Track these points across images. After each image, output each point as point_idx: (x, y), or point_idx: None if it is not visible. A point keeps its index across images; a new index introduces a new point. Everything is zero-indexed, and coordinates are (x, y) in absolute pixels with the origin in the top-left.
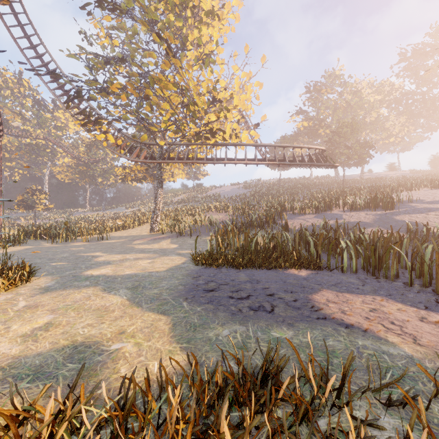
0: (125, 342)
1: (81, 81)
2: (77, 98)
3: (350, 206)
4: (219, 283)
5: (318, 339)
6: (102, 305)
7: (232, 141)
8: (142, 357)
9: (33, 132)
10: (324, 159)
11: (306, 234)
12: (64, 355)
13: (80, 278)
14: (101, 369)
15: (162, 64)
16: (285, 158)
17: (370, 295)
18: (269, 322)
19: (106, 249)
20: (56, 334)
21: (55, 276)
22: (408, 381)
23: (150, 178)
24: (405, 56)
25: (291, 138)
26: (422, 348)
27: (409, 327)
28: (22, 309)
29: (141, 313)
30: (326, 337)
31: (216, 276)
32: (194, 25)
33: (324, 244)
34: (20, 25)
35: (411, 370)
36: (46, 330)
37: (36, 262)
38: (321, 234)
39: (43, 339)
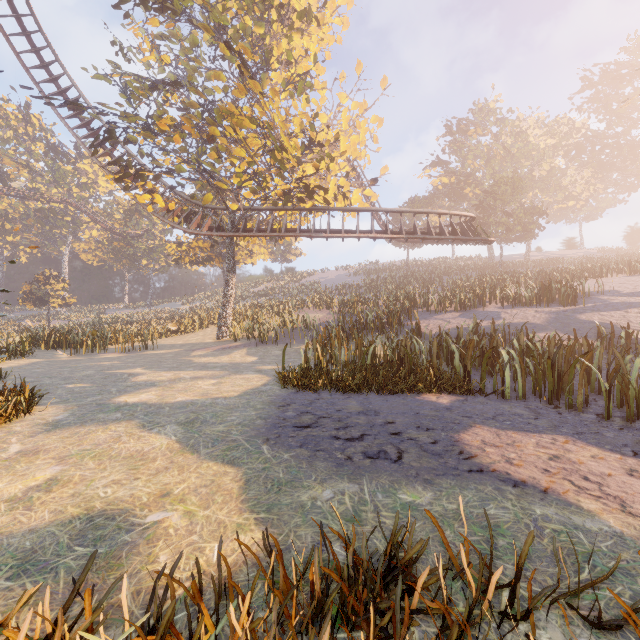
0: (169, 510)
1: (114, 114)
2: (109, 140)
3: (511, 300)
4: (317, 415)
5: (472, 505)
6: (138, 450)
7: (337, 205)
8: (194, 536)
9: (47, 192)
10: (473, 231)
11: (447, 341)
12: (71, 532)
13: (108, 408)
14: (129, 556)
15: (234, 90)
16: (416, 230)
17: (548, 435)
18: (394, 476)
19: (151, 363)
20: (62, 497)
21: (70, 405)
22: (620, 577)
23: (218, 259)
24: (590, 81)
25: (425, 200)
26: (636, 519)
27: (612, 485)
28: (15, 456)
29: (197, 463)
30: (485, 502)
31: (313, 405)
32: (282, 32)
33: (474, 356)
34: (26, 33)
35: (622, 557)
36: (47, 490)
37: (43, 383)
38: (471, 341)
39: (41, 505)
